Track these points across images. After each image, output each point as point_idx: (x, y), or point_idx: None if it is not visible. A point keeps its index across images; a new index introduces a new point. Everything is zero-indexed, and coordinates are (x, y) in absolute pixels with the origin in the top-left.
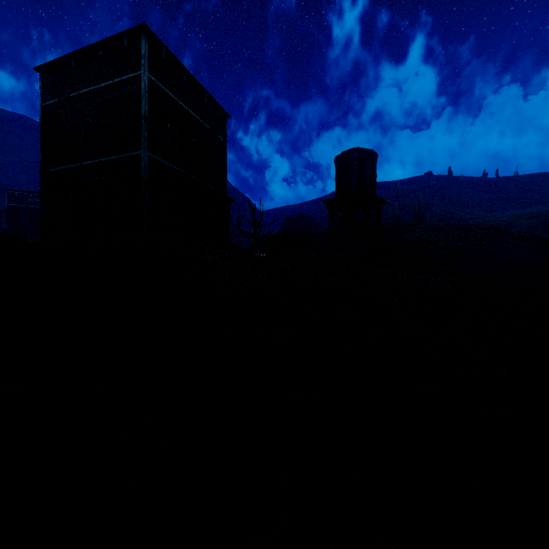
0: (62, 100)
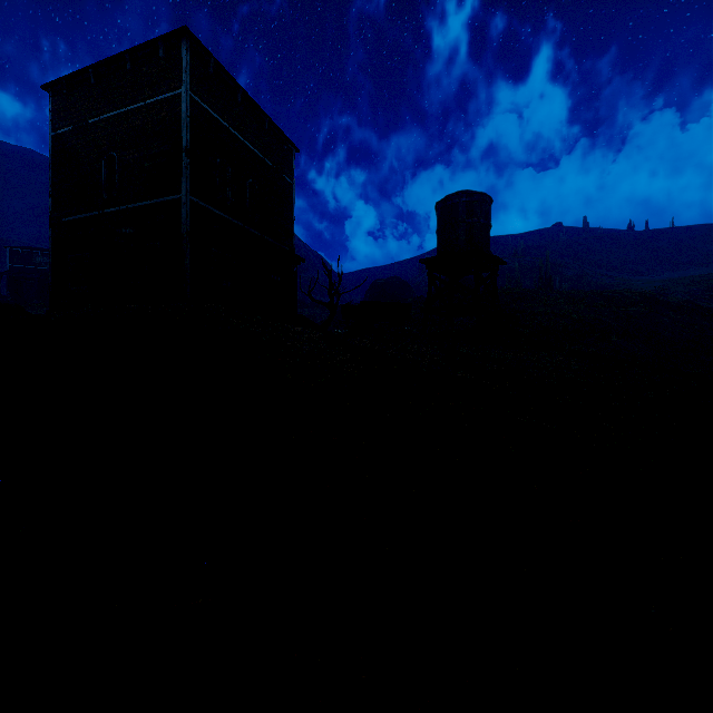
0: (78, 128)
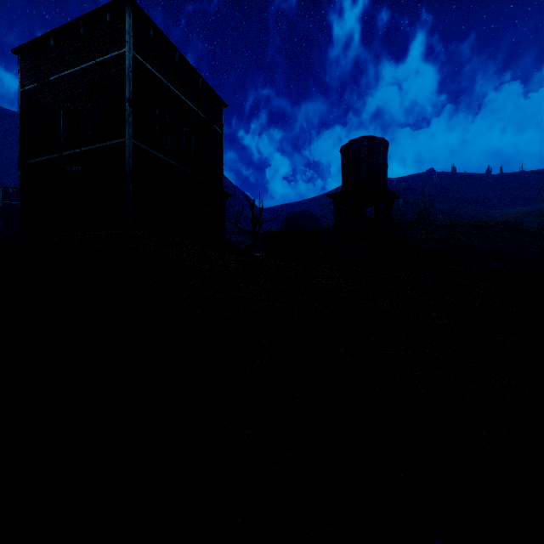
0: (41, 85)
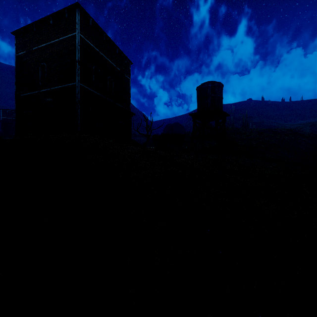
0: (28, 52)
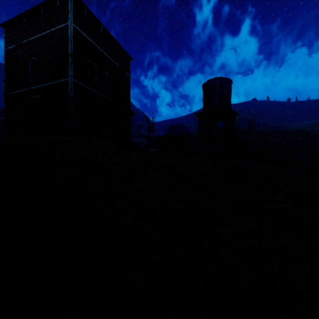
0: (17, 46)
